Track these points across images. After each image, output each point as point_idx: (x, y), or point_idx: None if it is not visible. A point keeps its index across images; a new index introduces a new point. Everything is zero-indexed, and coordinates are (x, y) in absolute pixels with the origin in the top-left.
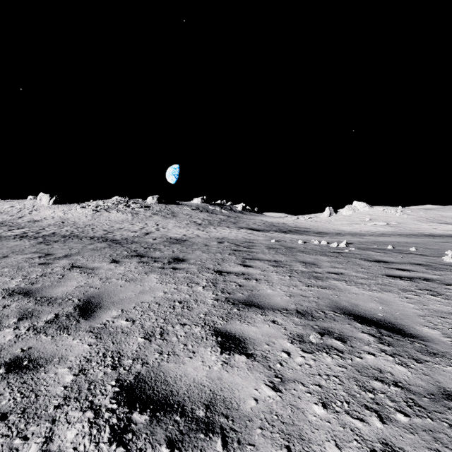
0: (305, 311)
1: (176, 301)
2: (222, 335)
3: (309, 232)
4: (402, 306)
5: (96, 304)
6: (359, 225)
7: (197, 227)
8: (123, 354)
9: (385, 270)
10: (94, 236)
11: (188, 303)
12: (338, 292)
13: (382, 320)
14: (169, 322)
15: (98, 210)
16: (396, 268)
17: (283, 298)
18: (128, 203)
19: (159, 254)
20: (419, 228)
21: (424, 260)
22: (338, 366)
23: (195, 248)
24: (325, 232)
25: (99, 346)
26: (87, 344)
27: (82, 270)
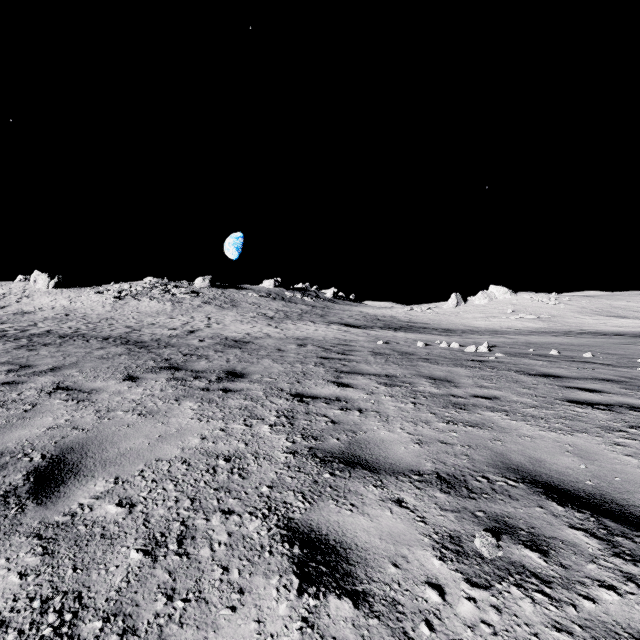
0: (453, 475)
1: (221, 456)
2: (303, 540)
3: (429, 329)
4: (619, 463)
5: (72, 464)
6: (499, 319)
7: (267, 321)
8: (86, 601)
9: (562, 390)
10: (110, 337)
11: (241, 460)
12: (500, 434)
13: (597, 497)
14: (201, 507)
15: (122, 297)
16: (577, 386)
17: (409, 447)
18: (167, 287)
19: (206, 365)
20: (581, 323)
21: (613, 374)
22: (553, 627)
23: (262, 354)
24: (451, 329)
25: (41, 577)
26: (19, 571)
27: (70, 395)
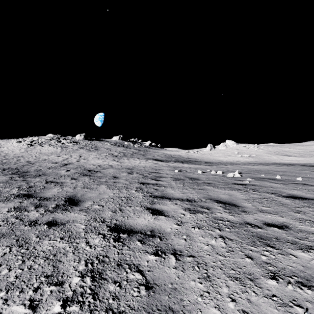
0: None
1: None
2: None
3: (199, 162)
4: None
5: None
6: (231, 157)
7: (113, 158)
8: None
9: None
10: (9, 168)
11: None
12: None
13: None
14: None
15: (32, 144)
16: None
17: None
18: (59, 139)
19: (55, 192)
20: (270, 159)
21: None
22: None
23: (102, 181)
24: (209, 162)
25: None
26: None
27: None
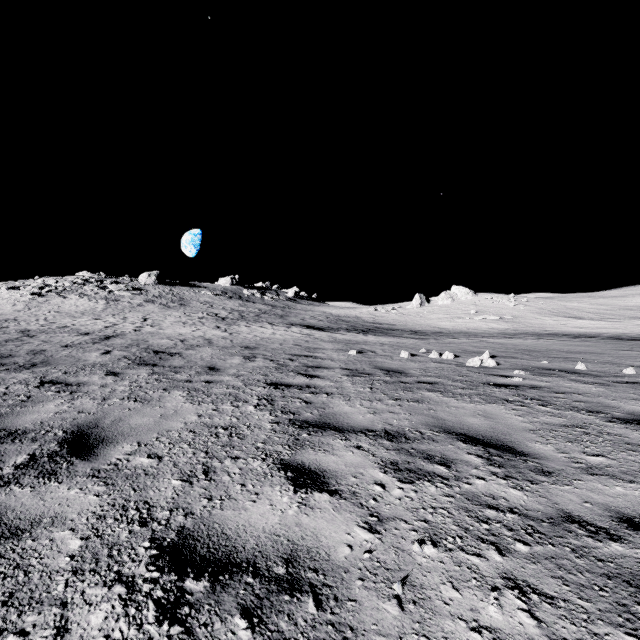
0: None
1: None
2: None
3: (399, 331)
4: None
5: None
6: (463, 320)
7: (217, 323)
8: None
9: None
10: None
11: None
12: None
13: None
14: None
15: (43, 294)
16: None
17: None
18: (103, 283)
19: (49, 412)
20: (543, 324)
21: None
22: None
23: (179, 379)
24: (420, 331)
25: None
26: None
27: None
